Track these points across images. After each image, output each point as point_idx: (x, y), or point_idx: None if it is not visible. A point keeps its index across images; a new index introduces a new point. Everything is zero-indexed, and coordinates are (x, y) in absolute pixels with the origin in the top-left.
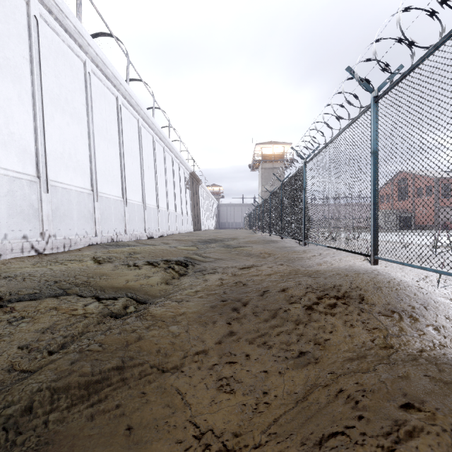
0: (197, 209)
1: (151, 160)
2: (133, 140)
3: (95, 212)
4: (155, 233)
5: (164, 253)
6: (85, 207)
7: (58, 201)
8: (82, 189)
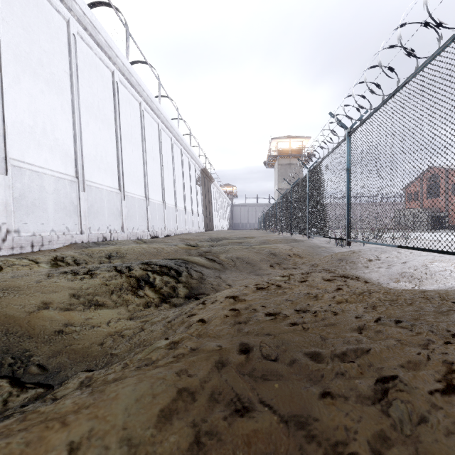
0: (209, 208)
1: (156, 150)
2: (133, 125)
3: (81, 204)
4: (161, 232)
5: (159, 254)
6: (65, 197)
7: (25, 187)
8: (63, 175)
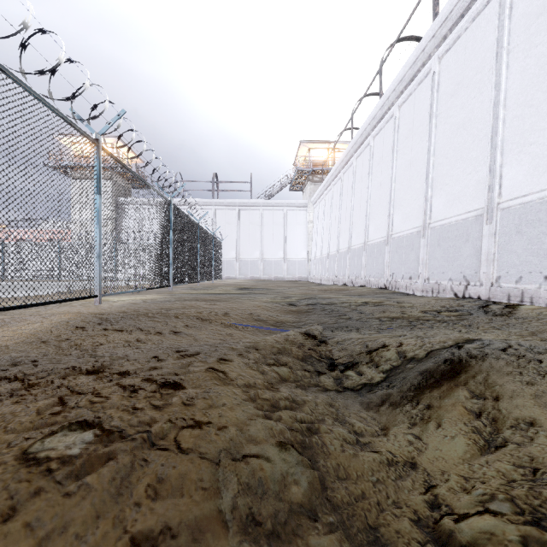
0: None
1: None
2: None
3: None
4: None
5: None
6: None
7: None
8: None
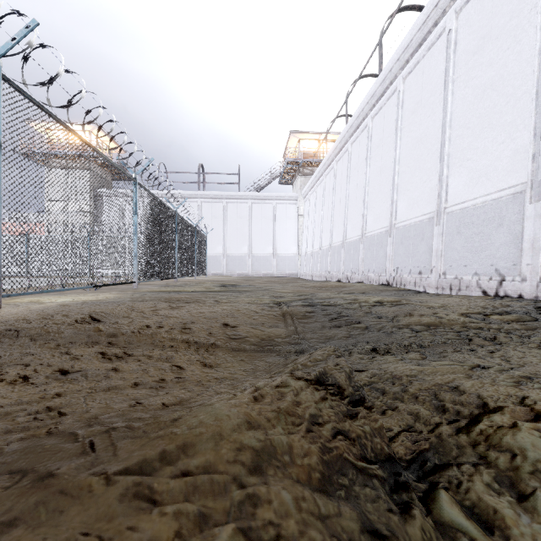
0: None
1: None
2: None
3: None
4: None
5: None
6: None
7: None
8: None
